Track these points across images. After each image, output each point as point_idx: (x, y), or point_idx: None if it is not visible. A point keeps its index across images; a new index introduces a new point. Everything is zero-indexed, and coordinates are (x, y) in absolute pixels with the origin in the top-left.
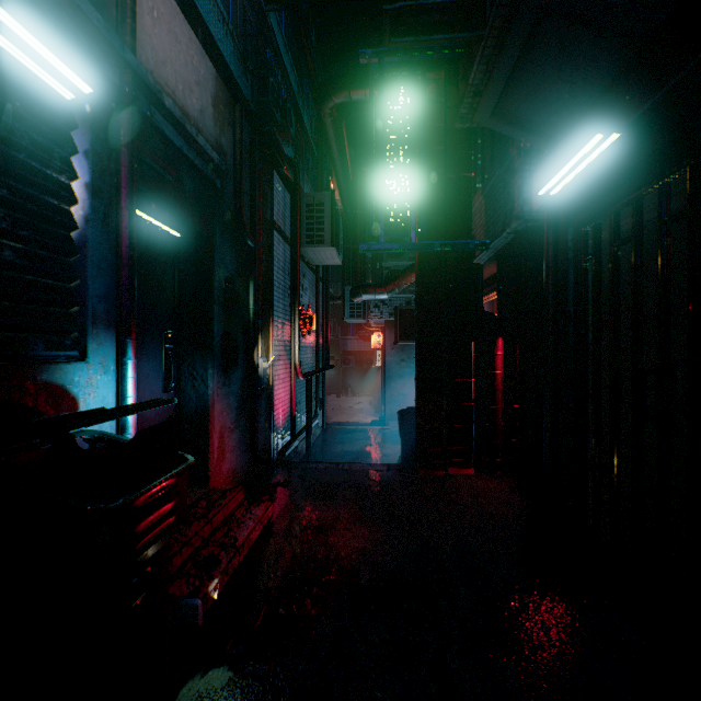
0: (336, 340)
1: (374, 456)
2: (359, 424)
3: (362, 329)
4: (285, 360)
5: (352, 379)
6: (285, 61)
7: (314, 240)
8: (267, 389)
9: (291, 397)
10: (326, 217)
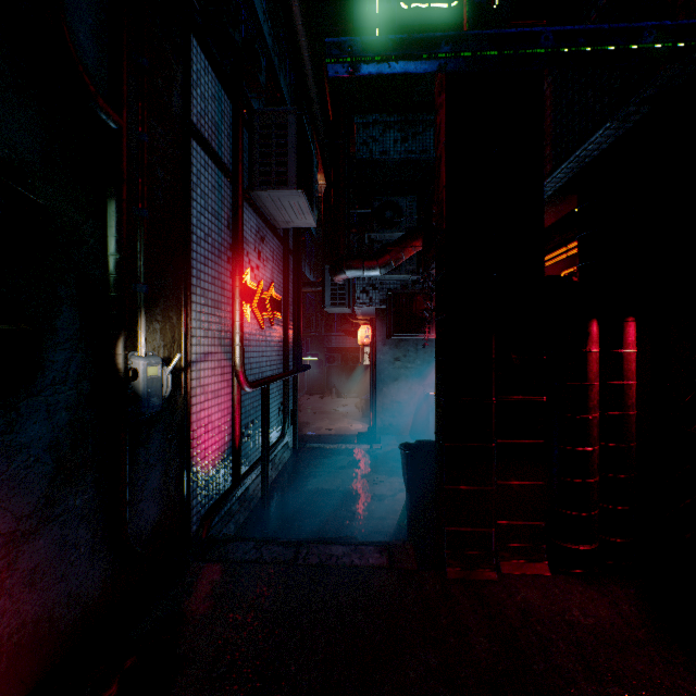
0: (320, 336)
1: (361, 500)
2: (343, 436)
3: (346, 322)
4: (220, 361)
5: (336, 379)
6: (255, 4)
7: (273, 179)
8: (172, 413)
9: (233, 418)
10: (291, 144)
